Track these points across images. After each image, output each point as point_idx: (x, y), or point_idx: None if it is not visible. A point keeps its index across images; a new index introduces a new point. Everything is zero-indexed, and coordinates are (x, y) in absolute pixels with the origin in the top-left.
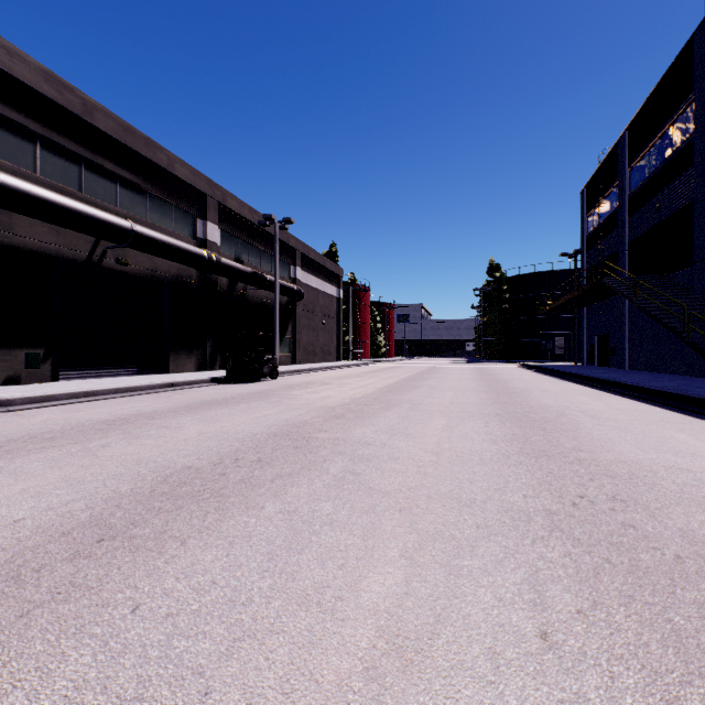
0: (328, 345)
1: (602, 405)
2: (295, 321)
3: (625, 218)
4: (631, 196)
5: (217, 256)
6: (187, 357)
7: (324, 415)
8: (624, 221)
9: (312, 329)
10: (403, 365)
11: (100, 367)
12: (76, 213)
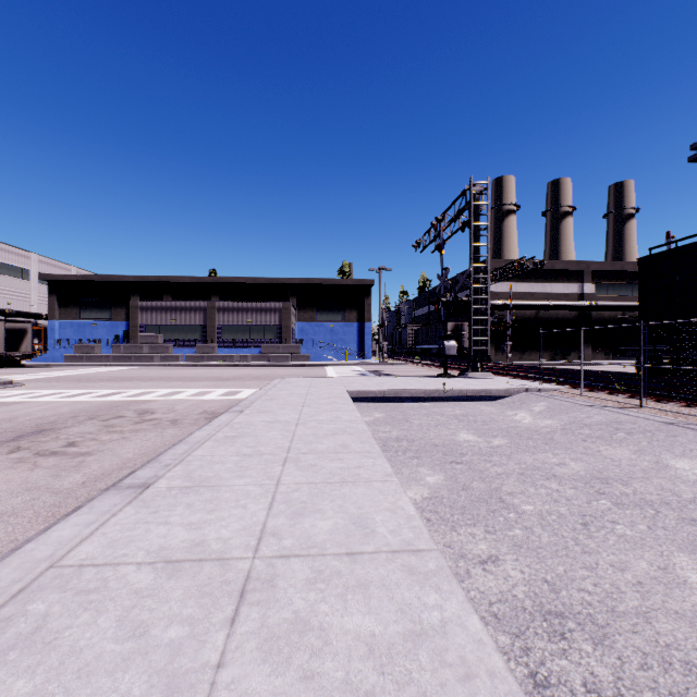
0: None
1: None
2: None
3: None
4: None
5: None
6: None
7: None
8: None
9: None
10: None
11: (625, 356)
12: (620, 307)
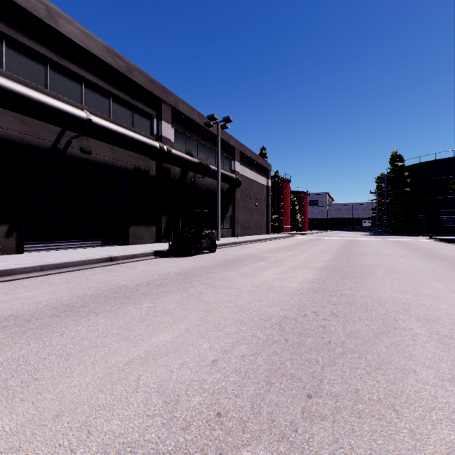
0: (260, 222)
1: None
2: (234, 203)
3: None
4: None
5: (168, 147)
6: (145, 231)
7: (267, 373)
8: None
9: (247, 210)
10: (320, 237)
11: (67, 240)
12: (27, 98)
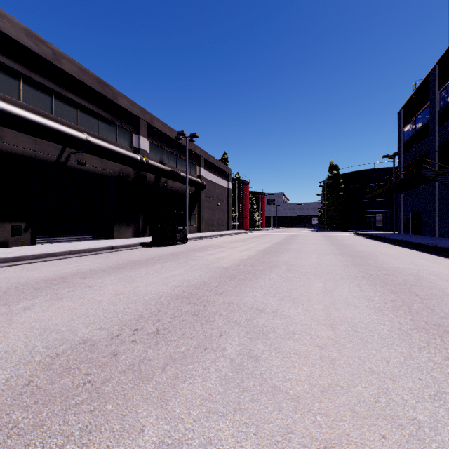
0: (222, 219)
1: (445, 268)
2: (200, 203)
3: (435, 128)
4: (440, 112)
5: (146, 159)
6: (127, 228)
7: (219, 276)
8: (434, 130)
9: (211, 209)
10: (272, 233)
11: (66, 235)
12: (46, 127)
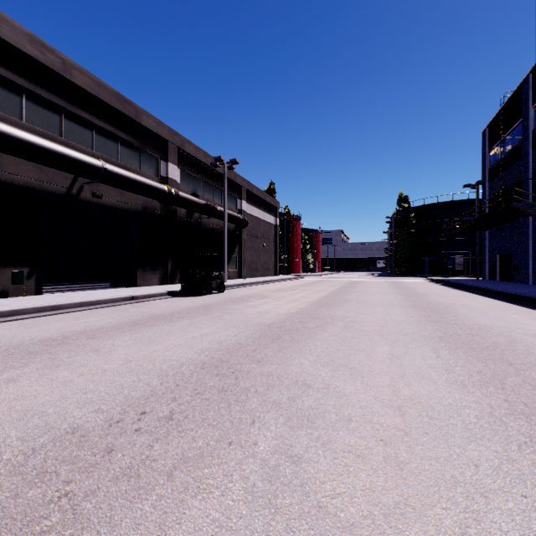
0: (268, 263)
1: None
2: (241, 243)
3: (529, 150)
4: (535, 130)
5: (176, 190)
6: (152, 273)
7: (259, 336)
8: (528, 153)
9: (254, 250)
10: (328, 279)
11: (79, 282)
12: (53, 152)
